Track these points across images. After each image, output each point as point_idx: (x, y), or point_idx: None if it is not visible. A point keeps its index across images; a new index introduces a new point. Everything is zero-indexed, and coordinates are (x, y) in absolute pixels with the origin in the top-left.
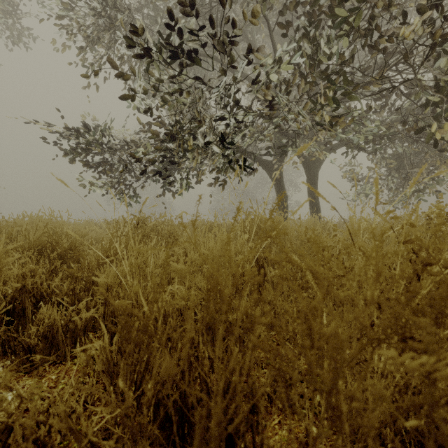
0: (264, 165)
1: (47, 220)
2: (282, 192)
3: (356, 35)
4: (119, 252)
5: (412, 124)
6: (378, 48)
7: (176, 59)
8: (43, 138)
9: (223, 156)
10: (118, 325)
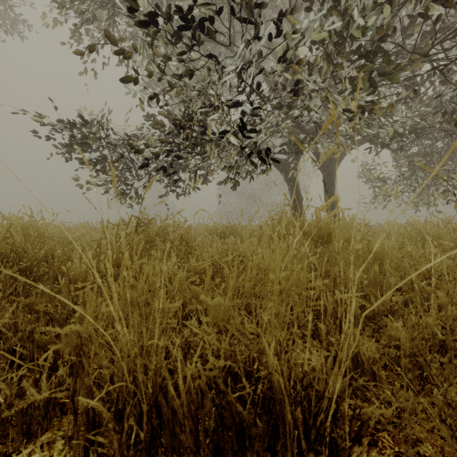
0: (277, 164)
1: (25, 222)
2: (297, 193)
3: (398, 4)
4: (98, 279)
5: (447, 116)
6: (426, 18)
7: (186, 29)
8: (34, 133)
9: (241, 147)
10: (91, 451)
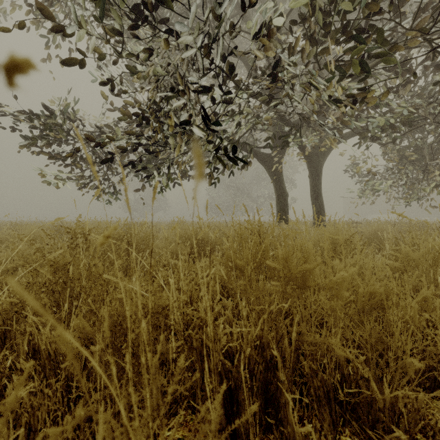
0: (261, 159)
1: None
2: (281, 189)
3: None
4: None
5: None
6: None
7: None
8: None
9: (208, 140)
10: None
